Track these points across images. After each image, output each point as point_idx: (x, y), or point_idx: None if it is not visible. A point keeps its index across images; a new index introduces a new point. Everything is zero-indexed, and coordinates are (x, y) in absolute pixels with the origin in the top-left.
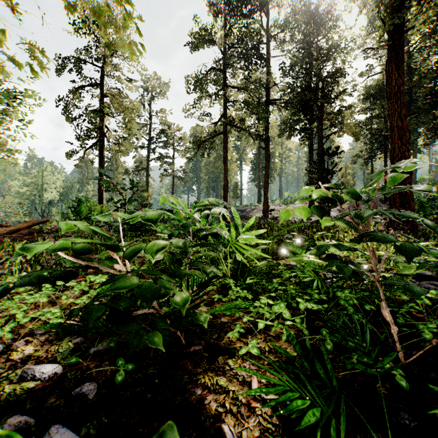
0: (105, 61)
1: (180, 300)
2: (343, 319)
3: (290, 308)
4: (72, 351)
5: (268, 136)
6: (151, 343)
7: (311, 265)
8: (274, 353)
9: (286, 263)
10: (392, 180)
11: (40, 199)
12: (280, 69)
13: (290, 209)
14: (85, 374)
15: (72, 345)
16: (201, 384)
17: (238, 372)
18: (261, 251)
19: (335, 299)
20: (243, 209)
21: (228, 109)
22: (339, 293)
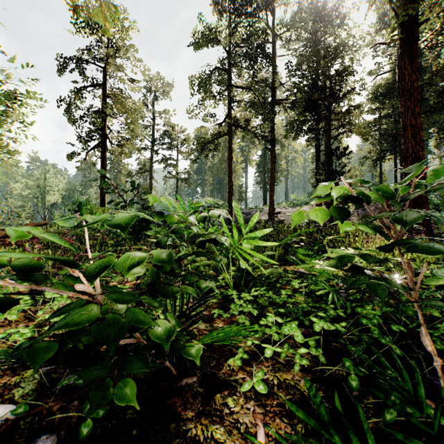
0: (107, 60)
1: (161, 332)
2: (382, 361)
3: (301, 325)
4: (37, 385)
5: (274, 137)
6: (116, 398)
7: (324, 275)
8: (285, 388)
9: (294, 269)
10: (433, 174)
11: (43, 202)
12: (286, 68)
13: (304, 210)
14: (45, 420)
15: (38, 377)
16: (191, 438)
17: (240, 418)
18: (267, 256)
19: (351, 313)
20: (249, 211)
21: (232, 109)
22: (360, 309)
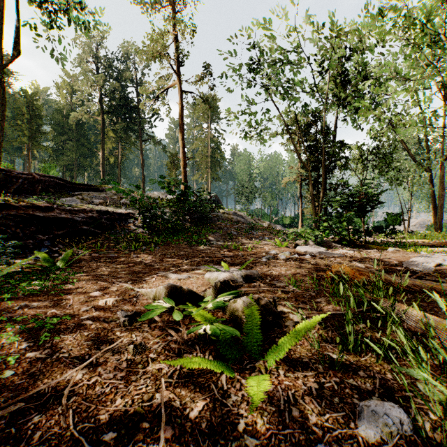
0: None
1: None
2: None
3: None
4: None
5: None
6: None
7: None
8: None
9: None
10: None
11: None
12: None
13: None
14: None
15: None
16: None
17: None
18: None
19: None
20: None
21: None
22: None
